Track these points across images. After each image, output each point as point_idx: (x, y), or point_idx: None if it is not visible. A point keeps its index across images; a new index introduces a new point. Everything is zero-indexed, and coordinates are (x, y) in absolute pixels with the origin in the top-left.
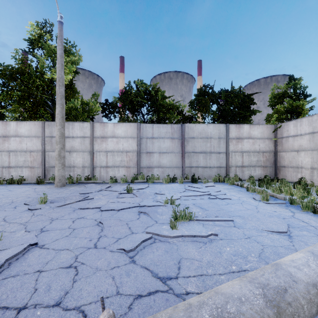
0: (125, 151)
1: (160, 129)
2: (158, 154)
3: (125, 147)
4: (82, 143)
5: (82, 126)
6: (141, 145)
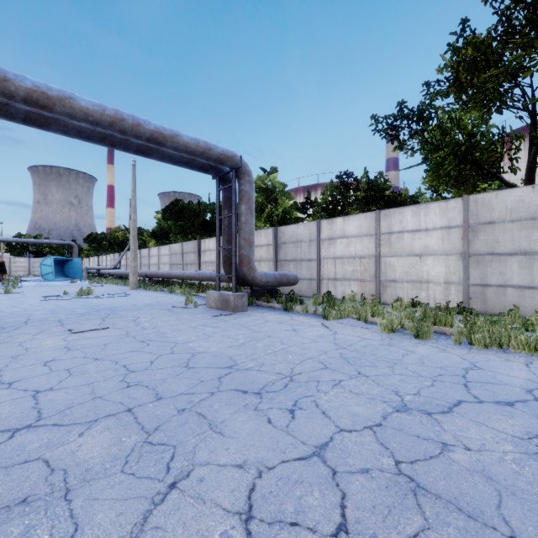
0: (24, 266)
1: (38, 259)
2: (37, 267)
3: (24, 265)
4: (6, 264)
5: (6, 258)
6: (30, 264)
